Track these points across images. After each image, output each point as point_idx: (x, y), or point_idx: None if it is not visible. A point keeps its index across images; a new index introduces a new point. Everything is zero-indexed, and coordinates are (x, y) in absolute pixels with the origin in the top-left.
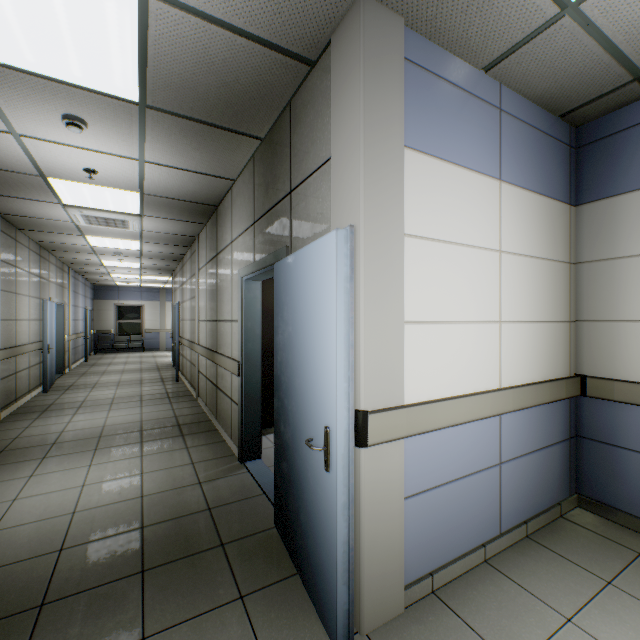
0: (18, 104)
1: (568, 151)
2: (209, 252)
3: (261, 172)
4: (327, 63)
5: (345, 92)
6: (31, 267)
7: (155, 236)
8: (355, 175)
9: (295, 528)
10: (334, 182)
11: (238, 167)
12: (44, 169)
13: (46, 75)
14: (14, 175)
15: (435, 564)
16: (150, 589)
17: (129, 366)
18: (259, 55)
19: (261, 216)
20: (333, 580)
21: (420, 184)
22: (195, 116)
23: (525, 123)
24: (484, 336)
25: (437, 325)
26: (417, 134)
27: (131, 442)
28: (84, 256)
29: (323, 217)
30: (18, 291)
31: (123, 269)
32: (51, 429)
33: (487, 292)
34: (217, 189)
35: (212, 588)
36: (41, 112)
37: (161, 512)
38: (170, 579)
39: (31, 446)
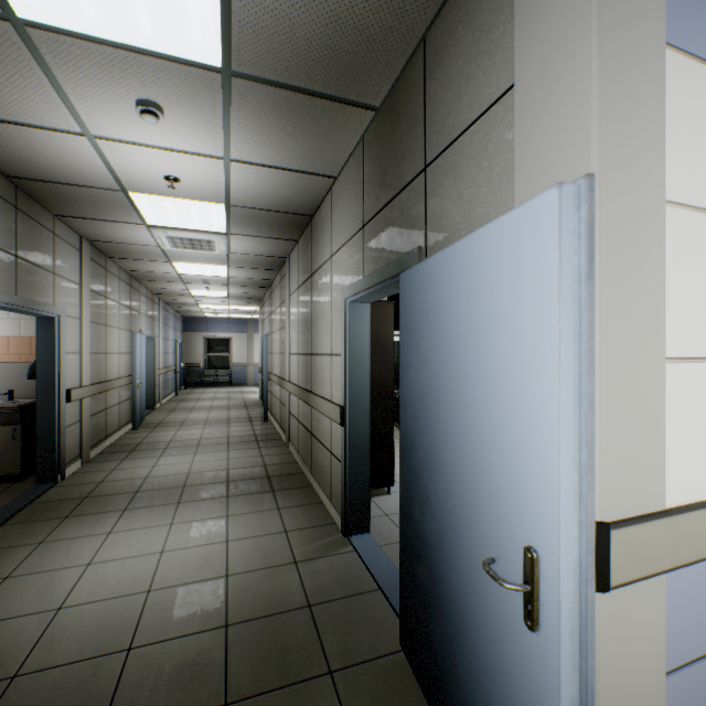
0: (87, 91)
1: None
2: (302, 273)
3: (374, 155)
4: None
5: None
6: (121, 298)
7: (242, 259)
8: (577, 93)
9: (445, 679)
10: (521, 123)
11: (341, 157)
12: (124, 181)
13: (111, 40)
14: (96, 192)
15: None
16: None
17: (217, 402)
18: None
19: (374, 214)
20: None
21: (684, 110)
22: (291, 81)
23: None
24: None
25: None
26: (679, 20)
27: (216, 496)
28: (172, 285)
29: (491, 190)
30: (108, 323)
31: (211, 299)
32: (136, 473)
33: None
34: (313, 192)
35: None
36: (112, 100)
37: (249, 603)
38: None
39: (114, 493)
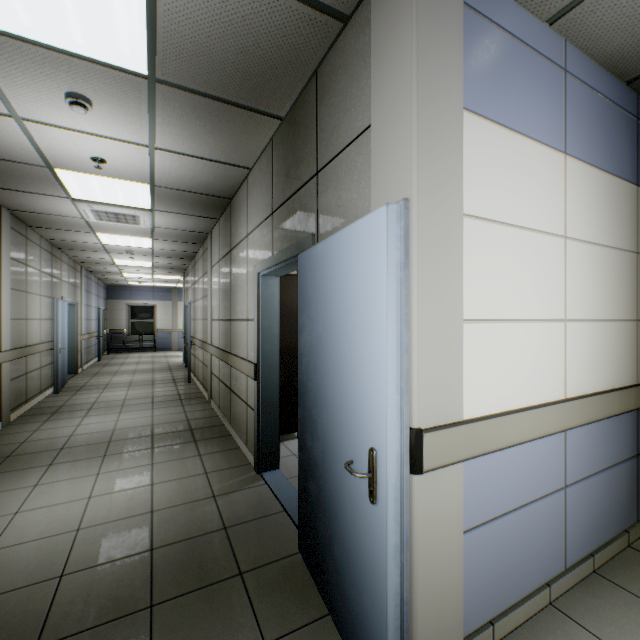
0: (17, 81)
1: (635, 124)
2: (222, 248)
3: (281, 156)
4: (364, 15)
5: (391, 42)
6: (42, 266)
7: (167, 233)
8: (405, 140)
9: (326, 561)
10: (375, 153)
11: (255, 153)
12: (50, 159)
13: (45, 43)
14: (20, 166)
15: (495, 610)
16: (159, 630)
17: (141, 366)
18: (284, 9)
19: (281, 204)
20: (382, 639)
21: (479, 154)
22: (209, 91)
23: (591, 88)
24: (548, 337)
25: (497, 324)
26: (475, 94)
27: (141, 448)
28: (96, 255)
29: (359, 197)
30: (29, 290)
31: (135, 268)
32: (60, 432)
33: (551, 285)
34: (231, 179)
35: (231, 631)
36: (42, 90)
37: (172, 531)
38: (182, 617)
39: (38, 451)
